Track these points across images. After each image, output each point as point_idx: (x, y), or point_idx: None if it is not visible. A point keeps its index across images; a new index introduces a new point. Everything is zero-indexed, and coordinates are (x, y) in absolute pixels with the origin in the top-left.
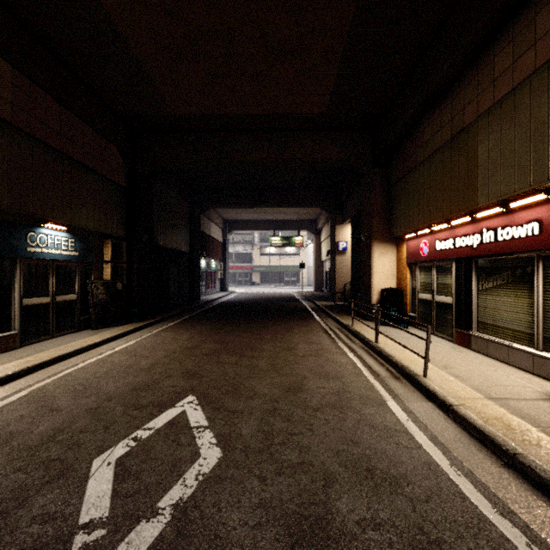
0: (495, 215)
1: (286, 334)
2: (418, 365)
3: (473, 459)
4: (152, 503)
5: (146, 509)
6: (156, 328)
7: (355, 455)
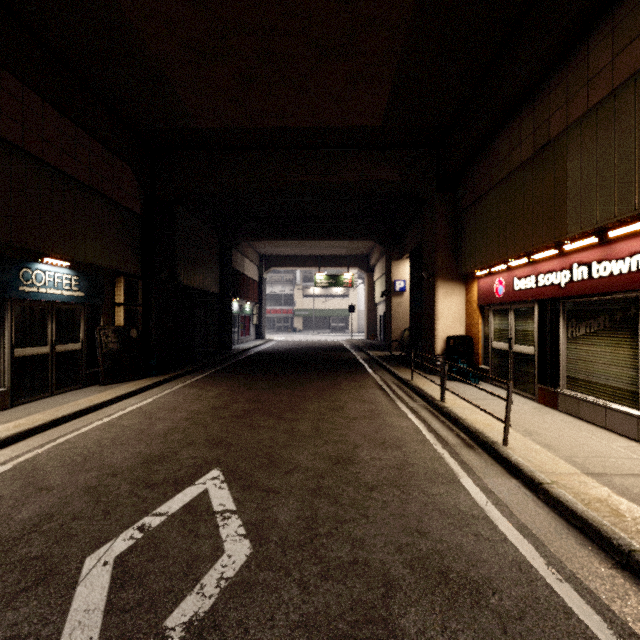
0: (589, 246)
1: (333, 391)
2: (496, 430)
3: (575, 556)
4: (158, 620)
5: (149, 629)
6: (178, 384)
7: (423, 551)
